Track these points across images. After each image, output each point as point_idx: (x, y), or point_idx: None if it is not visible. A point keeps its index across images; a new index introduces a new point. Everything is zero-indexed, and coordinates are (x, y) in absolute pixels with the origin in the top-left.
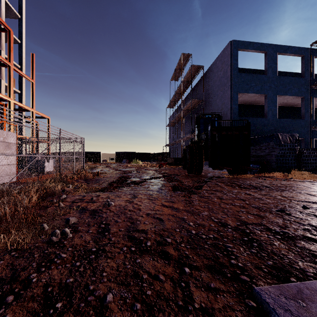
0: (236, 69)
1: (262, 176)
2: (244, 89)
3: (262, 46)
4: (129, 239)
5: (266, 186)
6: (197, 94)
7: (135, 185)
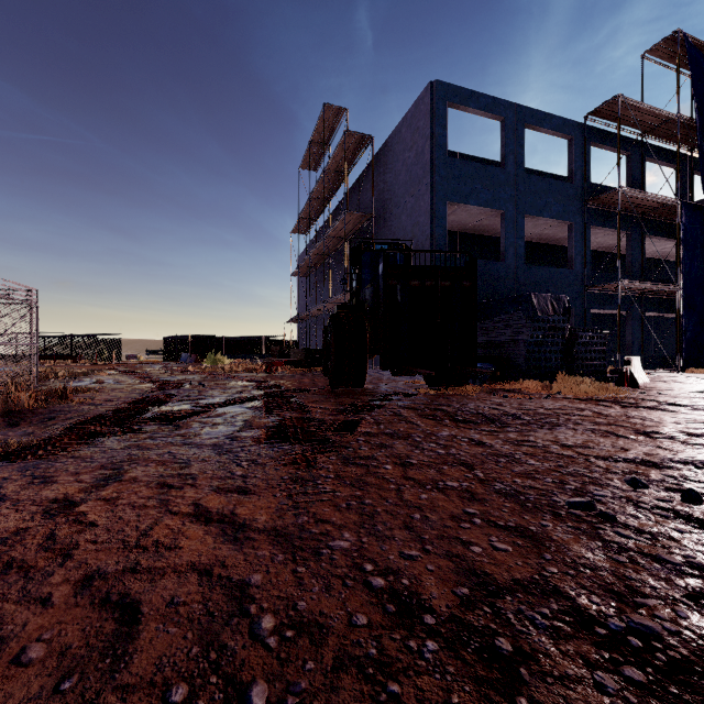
0: (443, 147)
1: (499, 388)
2: (460, 194)
3: (496, 104)
4: None
5: (513, 416)
6: (360, 202)
7: (158, 429)
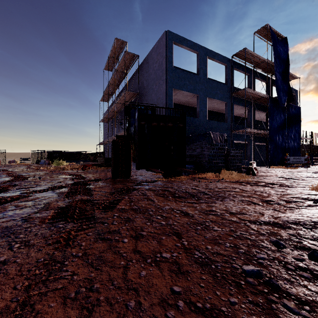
0: (171, 62)
1: (196, 177)
2: (179, 85)
3: (195, 46)
4: None
5: (203, 193)
6: (133, 87)
7: None
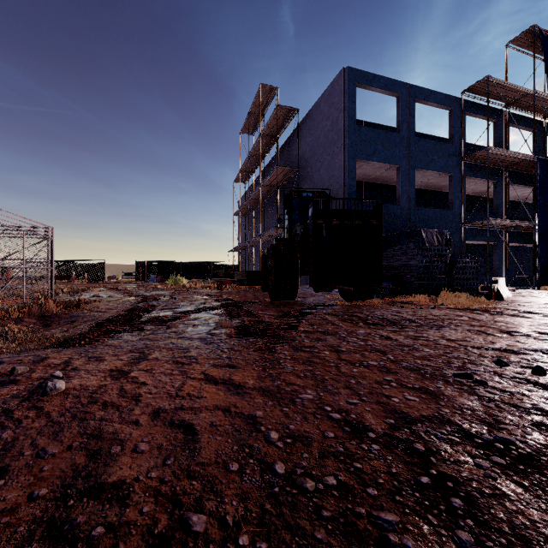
0: (353, 117)
1: (396, 301)
2: (365, 153)
3: (393, 84)
4: (42, 546)
5: (410, 320)
6: (288, 159)
7: (156, 328)
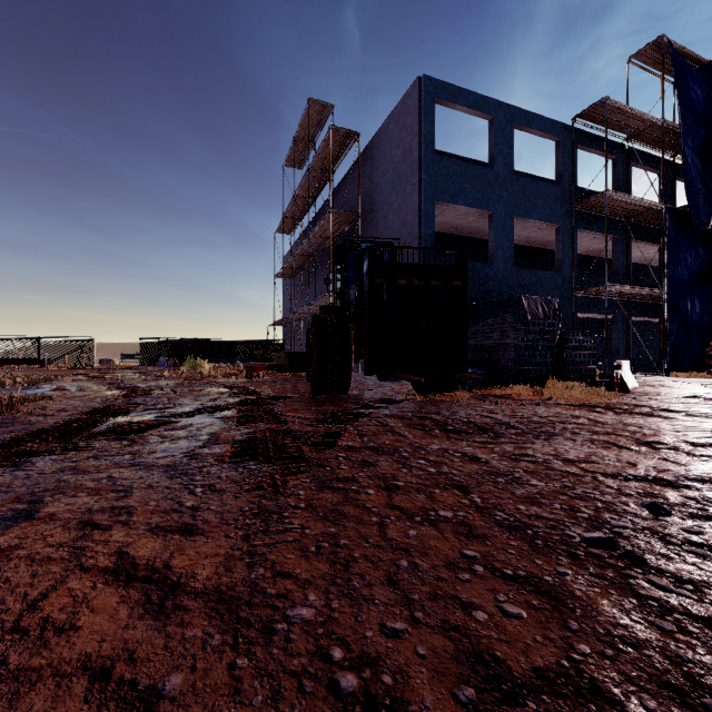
0: (431, 144)
1: (489, 394)
2: (448, 194)
3: (485, 103)
4: None
5: (507, 425)
6: (347, 202)
7: (108, 445)
